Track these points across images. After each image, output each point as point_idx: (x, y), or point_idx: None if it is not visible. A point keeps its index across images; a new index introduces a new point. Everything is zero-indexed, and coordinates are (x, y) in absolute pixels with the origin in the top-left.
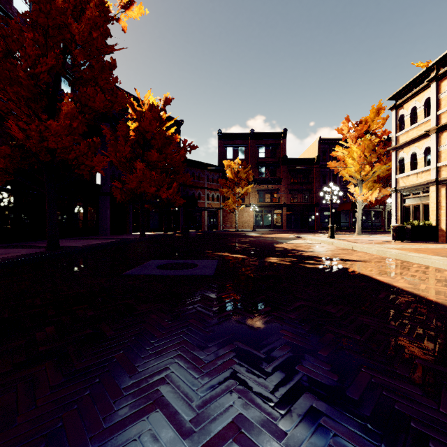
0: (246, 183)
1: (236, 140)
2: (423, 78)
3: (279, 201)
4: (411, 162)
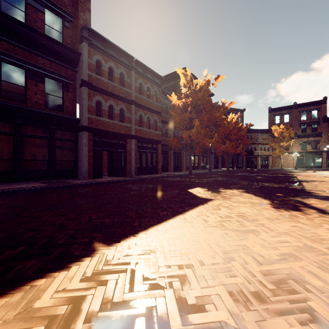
0: (289, 138)
1: (282, 111)
2: None
3: (319, 148)
4: None
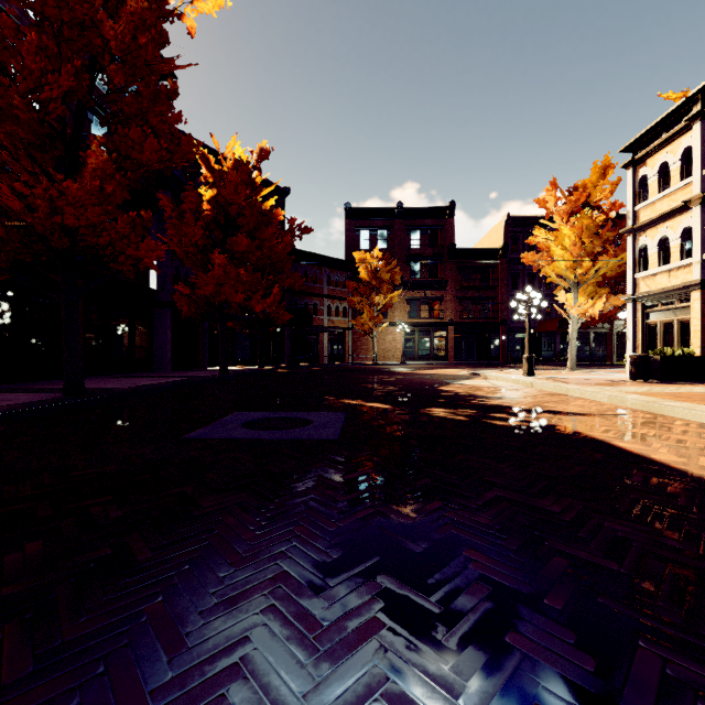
0: (391, 288)
1: (374, 220)
2: (680, 115)
3: (442, 317)
4: (660, 252)
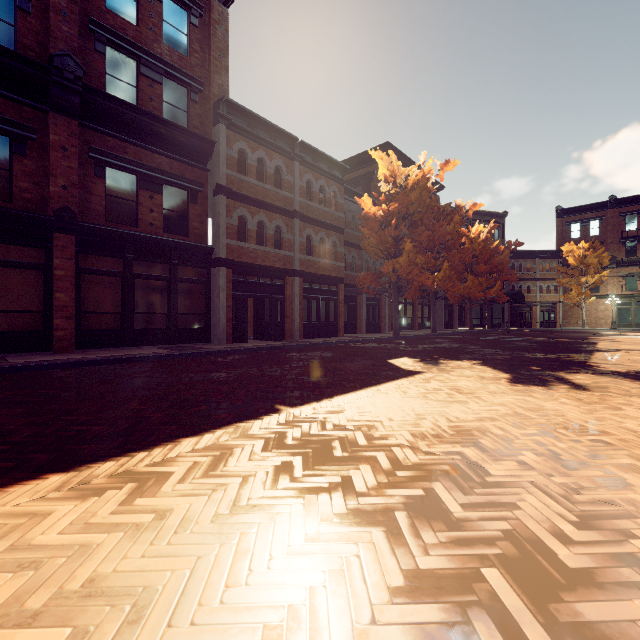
0: (599, 269)
1: (585, 214)
2: None
3: None
4: None
